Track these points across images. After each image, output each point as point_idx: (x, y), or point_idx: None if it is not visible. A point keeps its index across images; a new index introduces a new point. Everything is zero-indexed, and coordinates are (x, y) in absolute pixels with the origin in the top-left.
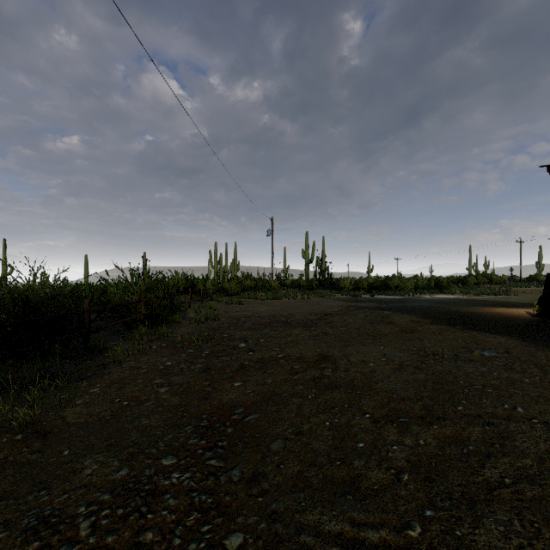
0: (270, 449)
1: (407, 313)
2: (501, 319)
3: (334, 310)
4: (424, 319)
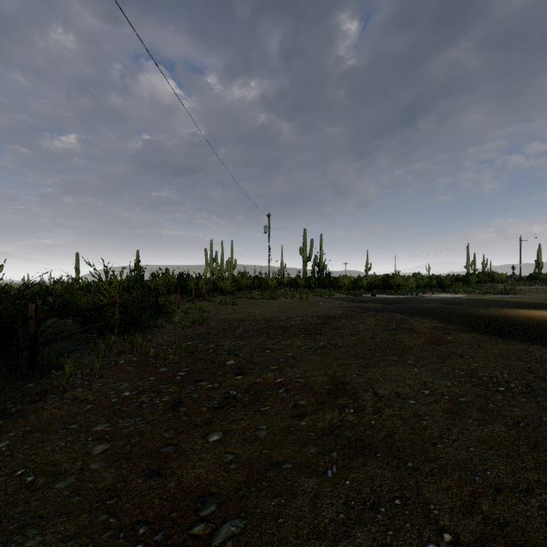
0: None
1: (425, 317)
2: (537, 324)
3: (338, 312)
4: (448, 325)
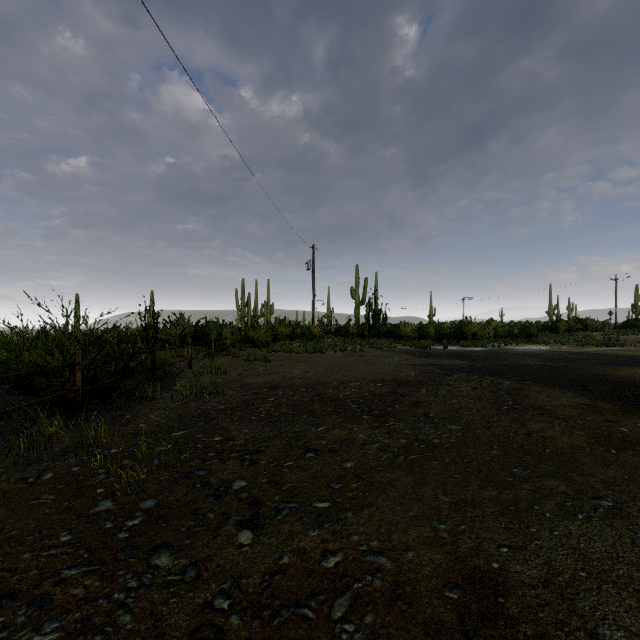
0: None
1: (547, 384)
2: None
3: (410, 374)
4: (596, 400)
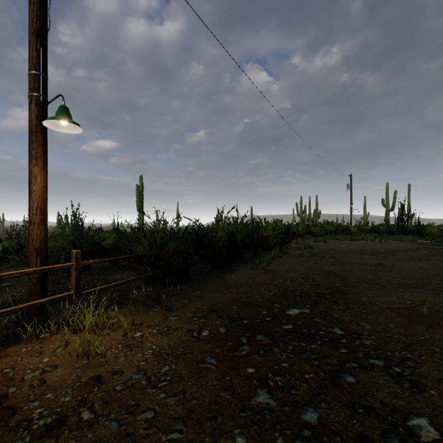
0: (347, 278)
1: None
2: None
3: (404, 248)
4: None
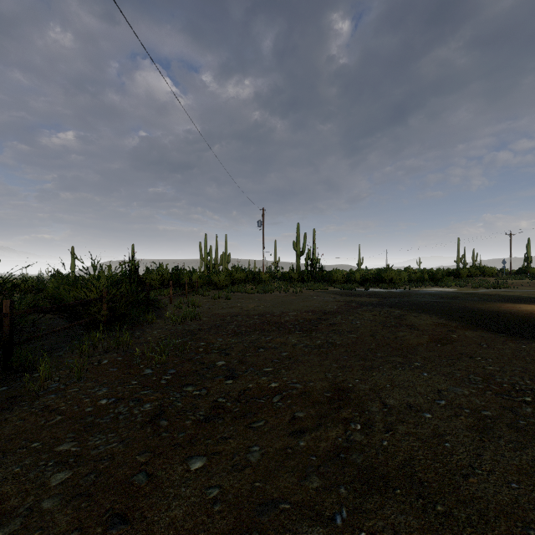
0: None
1: (424, 312)
2: None
3: (333, 307)
4: (450, 321)
